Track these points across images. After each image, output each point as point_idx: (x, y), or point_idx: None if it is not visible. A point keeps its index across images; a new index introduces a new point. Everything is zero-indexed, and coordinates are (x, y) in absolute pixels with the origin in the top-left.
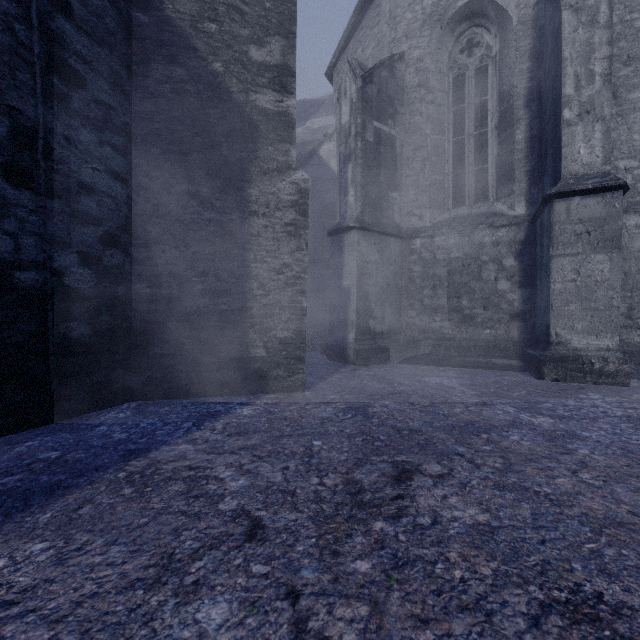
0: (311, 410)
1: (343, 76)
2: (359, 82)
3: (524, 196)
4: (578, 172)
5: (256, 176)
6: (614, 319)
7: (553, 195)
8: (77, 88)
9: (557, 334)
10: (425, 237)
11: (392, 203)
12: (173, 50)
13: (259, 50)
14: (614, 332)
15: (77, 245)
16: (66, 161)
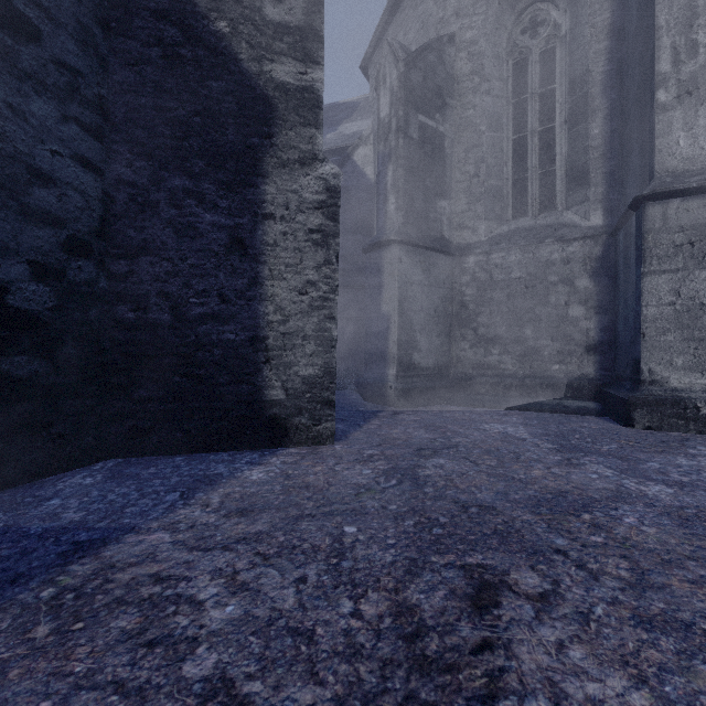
0: (342, 473)
1: (382, 61)
2: (401, 66)
3: (601, 203)
4: (677, 168)
5: (272, 169)
6: None
7: (646, 197)
8: (28, 41)
9: (651, 371)
10: (480, 254)
11: (440, 213)
12: (164, 3)
13: (276, 7)
14: None
15: (28, 252)
16: (11, 138)
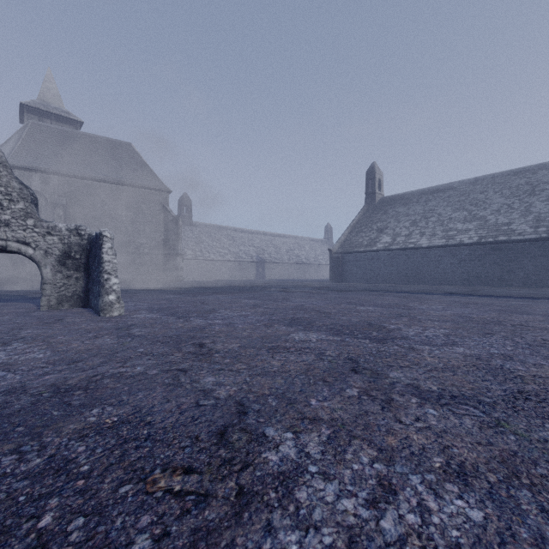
0: None
1: None
2: None
3: None
4: None
5: None
6: None
7: None
8: None
9: None
10: None
11: None
12: None
13: None
14: None
15: None
16: None
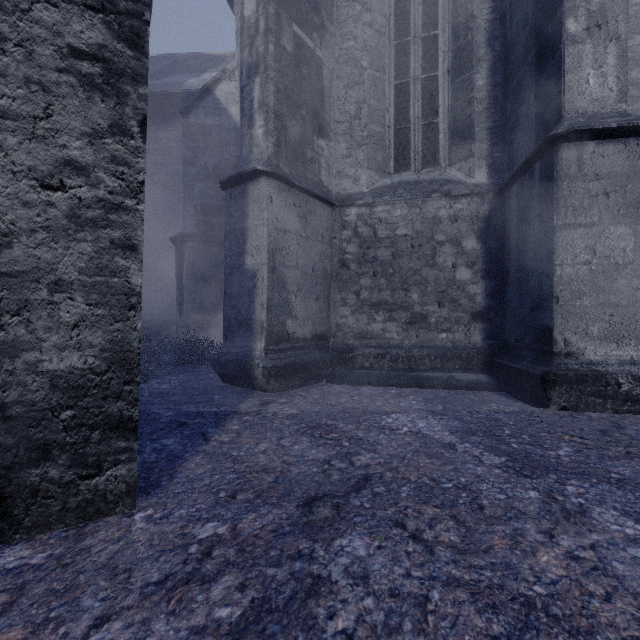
0: None
1: None
2: None
3: (486, 160)
4: (586, 110)
5: None
6: (639, 319)
7: (561, 136)
8: None
9: (566, 341)
10: (363, 205)
11: (318, 154)
12: None
13: None
14: (639, 337)
15: None
16: None
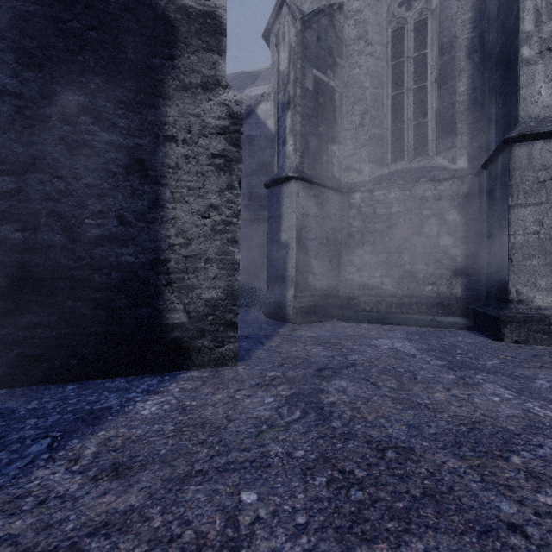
0: (243, 402)
1: (281, 20)
2: (298, 25)
3: (466, 149)
4: (539, 115)
5: (174, 91)
6: None
7: (514, 139)
8: None
9: (518, 291)
10: (365, 191)
11: (331, 156)
12: None
13: None
14: None
15: None
16: None
